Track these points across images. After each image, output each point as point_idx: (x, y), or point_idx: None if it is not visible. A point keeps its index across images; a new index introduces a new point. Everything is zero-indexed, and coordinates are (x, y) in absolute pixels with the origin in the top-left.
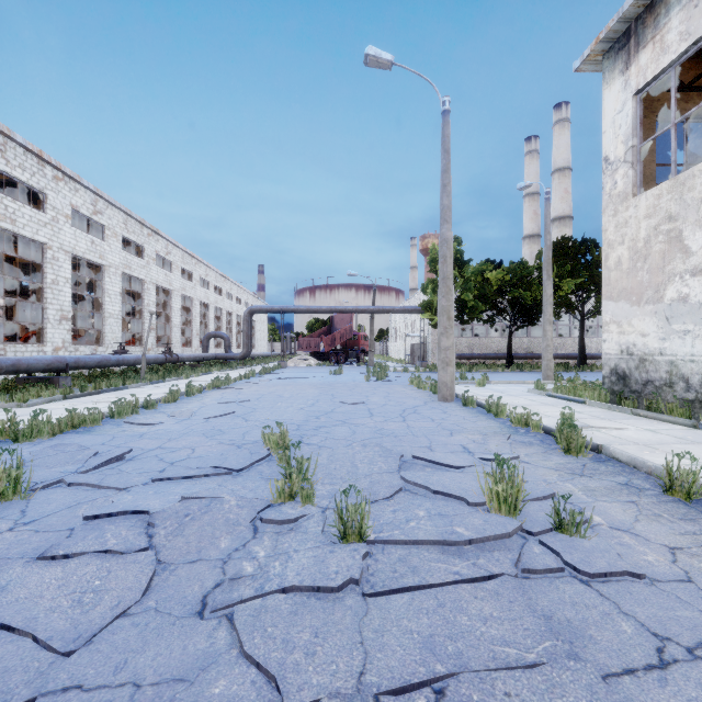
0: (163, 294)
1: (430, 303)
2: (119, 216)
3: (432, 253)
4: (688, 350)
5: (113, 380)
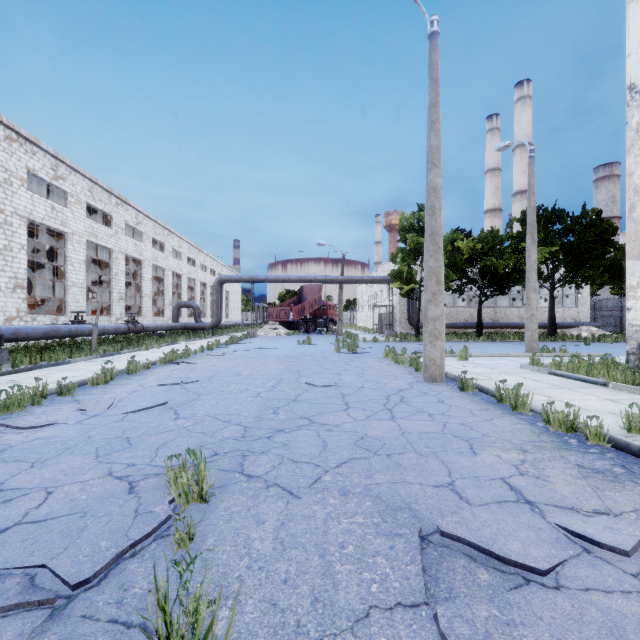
0: (134, 264)
1: (400, 272)
2: (83, 183)
3: (402, 222)
4: None
5: (55, 353)
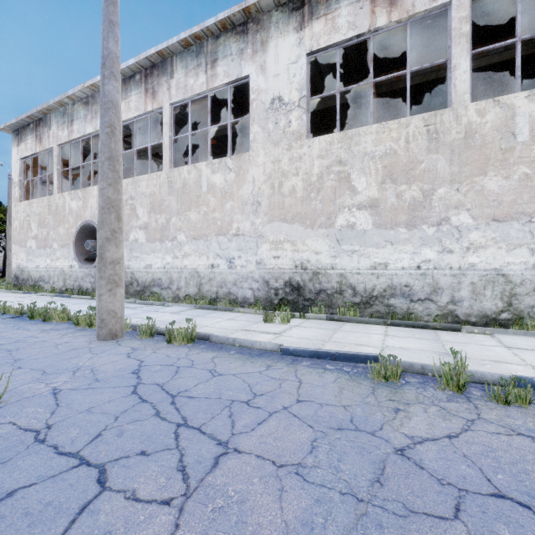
0: None
1: None
2: None
3: None
4: (32, 266)
5: None
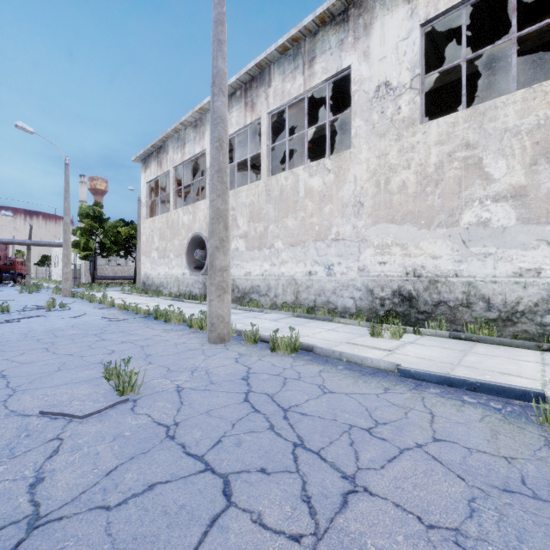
0: None
1: (78, 243)
2: None
3: (81, 210)
4: (155, 274)
5: None
